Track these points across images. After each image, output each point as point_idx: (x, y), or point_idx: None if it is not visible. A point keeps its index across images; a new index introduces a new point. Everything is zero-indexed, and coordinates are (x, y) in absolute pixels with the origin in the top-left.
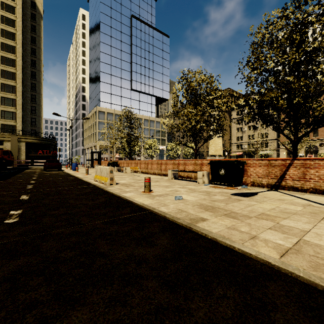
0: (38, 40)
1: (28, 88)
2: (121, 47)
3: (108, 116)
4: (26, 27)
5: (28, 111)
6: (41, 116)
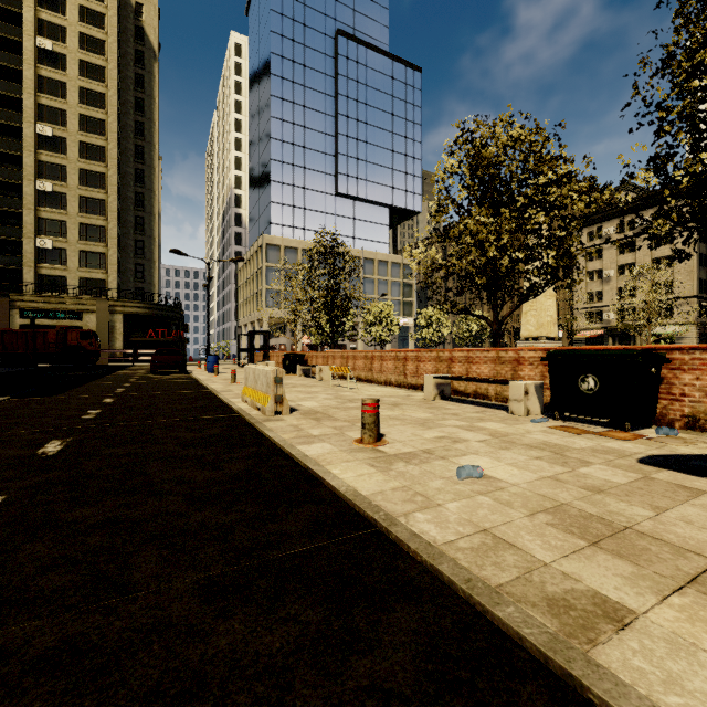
0: (149, 105)
1: (129, 203)
2: (314, 103)
3: (287, 254)
4: (126, 80)
5: (130, 250)
6: (154, 260)
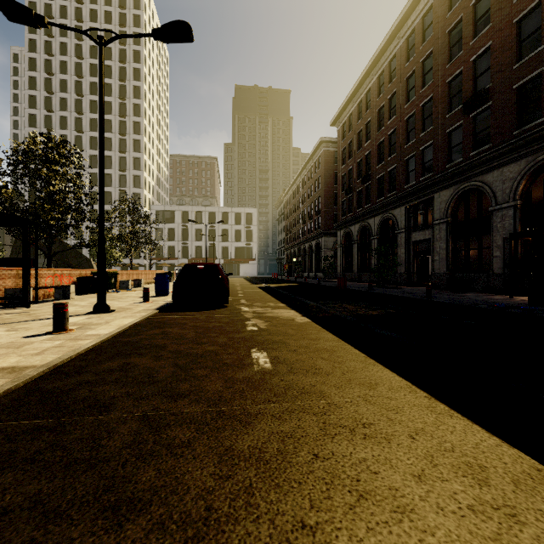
0: None
1: None
2: None
3: None
4: None
5: None
6: None
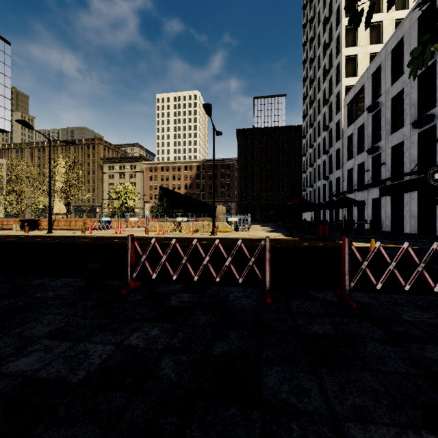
0: None
1: None
2: None
3: None
4: None
5: None
6: None
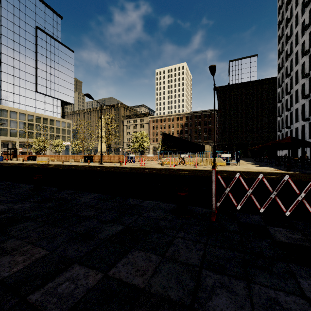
0: None
1: None
2: (25, 52)
3: (11, 114)
4: None
5: None
6: None
